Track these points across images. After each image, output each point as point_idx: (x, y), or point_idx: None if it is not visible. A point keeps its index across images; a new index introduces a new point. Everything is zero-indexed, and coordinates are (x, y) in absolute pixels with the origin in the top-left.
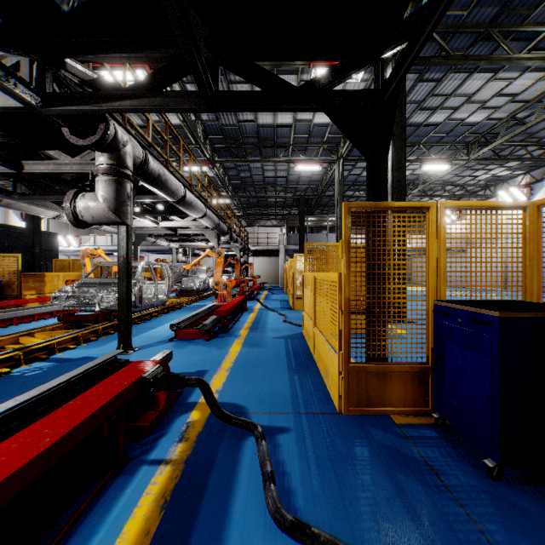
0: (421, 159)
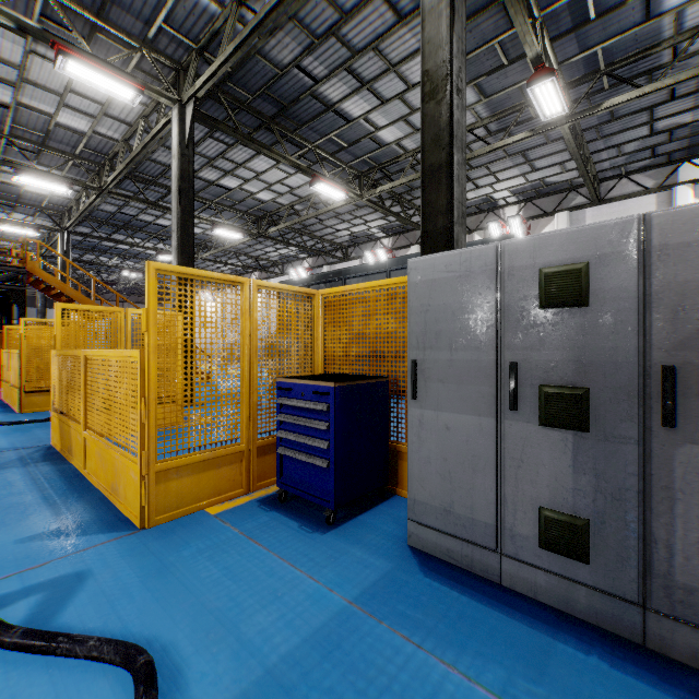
0: (120, 267)
